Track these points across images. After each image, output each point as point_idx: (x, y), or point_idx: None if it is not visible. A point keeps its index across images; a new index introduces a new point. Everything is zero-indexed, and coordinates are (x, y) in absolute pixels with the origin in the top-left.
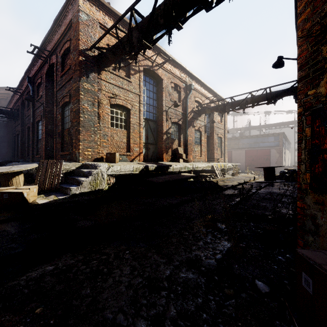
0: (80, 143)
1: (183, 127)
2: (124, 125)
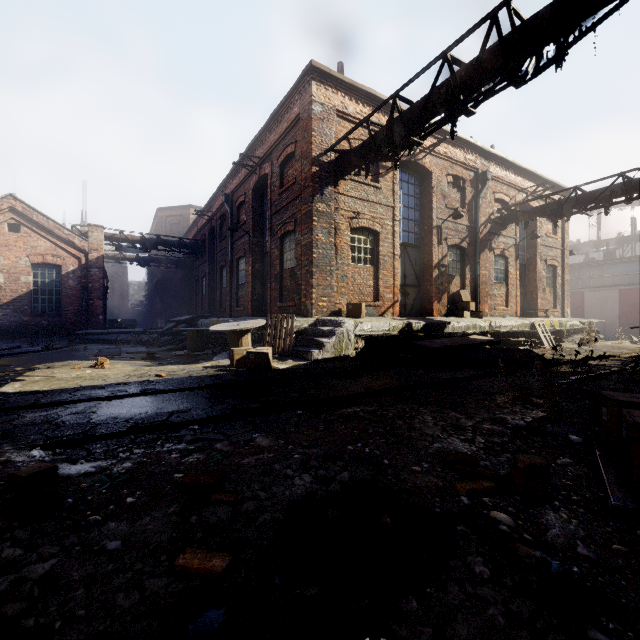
0: (314, 290)
1: (469, 253)
2: (369, 258)
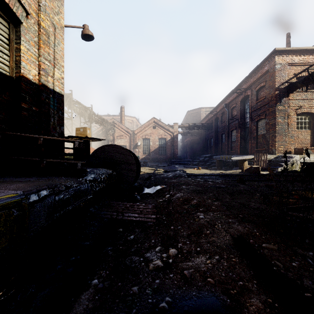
0: (276, 143)
1: None
2: (307, 126)
